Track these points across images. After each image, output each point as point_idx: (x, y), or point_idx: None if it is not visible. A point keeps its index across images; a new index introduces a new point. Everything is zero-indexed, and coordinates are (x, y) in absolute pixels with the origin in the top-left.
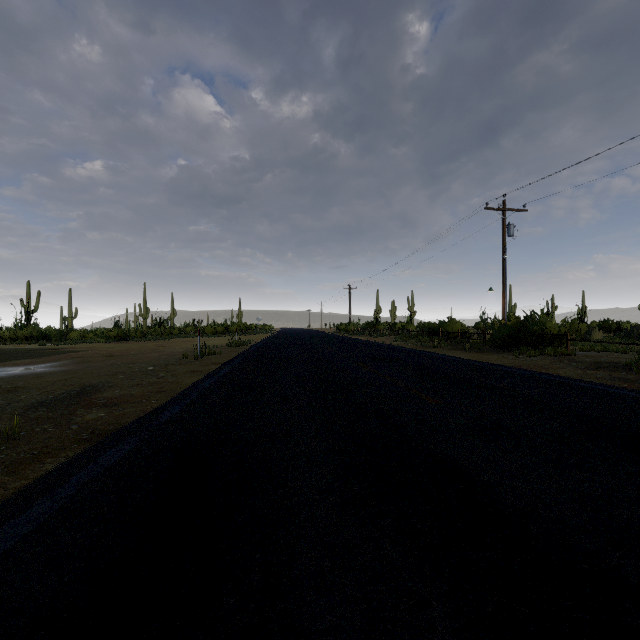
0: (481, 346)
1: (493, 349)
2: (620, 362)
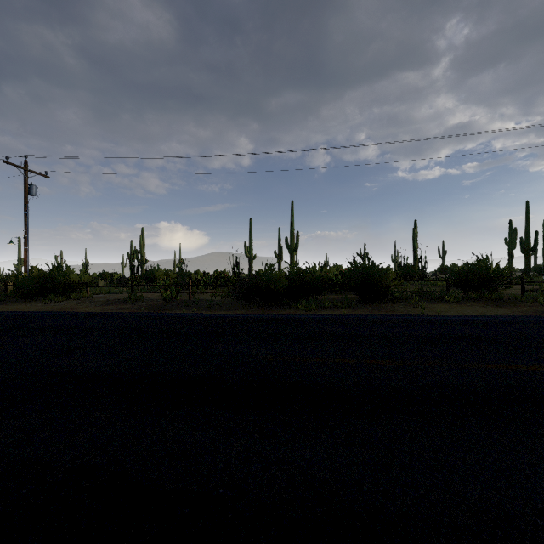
0: (4, 298)
1: (18, 299)
2: (121, 299)
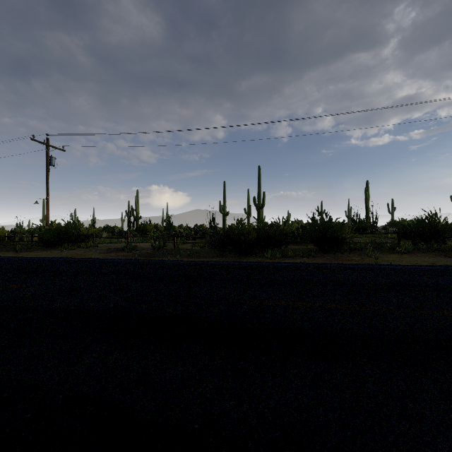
0: (30, 246)
1: (41, 247)
2: (119, 247)
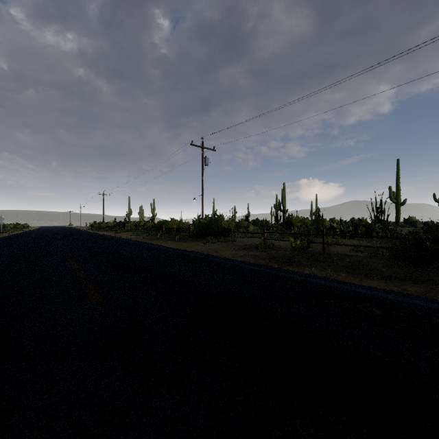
0: (187, 237)
1: (193, 239)
2: (255, 244)
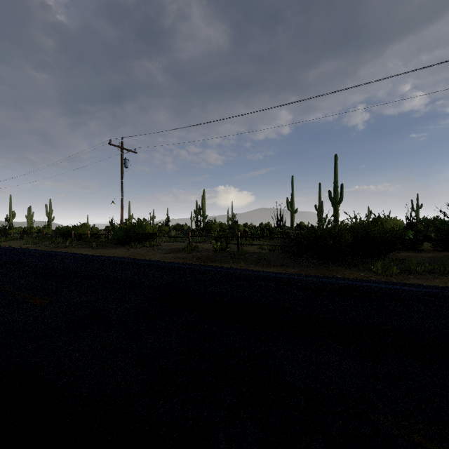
0: (105, 243)
1: (114, 245)
2: (181, 248)
